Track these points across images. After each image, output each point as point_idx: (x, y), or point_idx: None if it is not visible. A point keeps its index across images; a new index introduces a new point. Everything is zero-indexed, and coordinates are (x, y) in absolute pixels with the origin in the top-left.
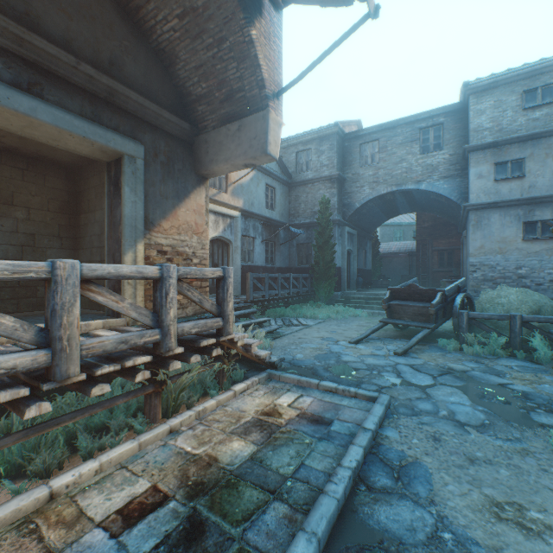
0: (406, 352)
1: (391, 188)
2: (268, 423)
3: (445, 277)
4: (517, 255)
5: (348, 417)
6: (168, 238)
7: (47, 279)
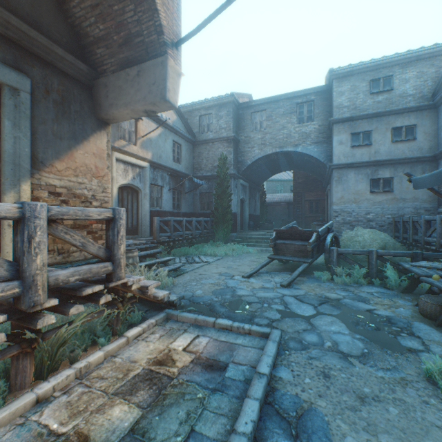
0: (290, 284)
1: (275, 150)
2: (159, 375)
3: (314, 221)
4: (366, 204)
5: (243, 359)
6: (63, 180)
7: None
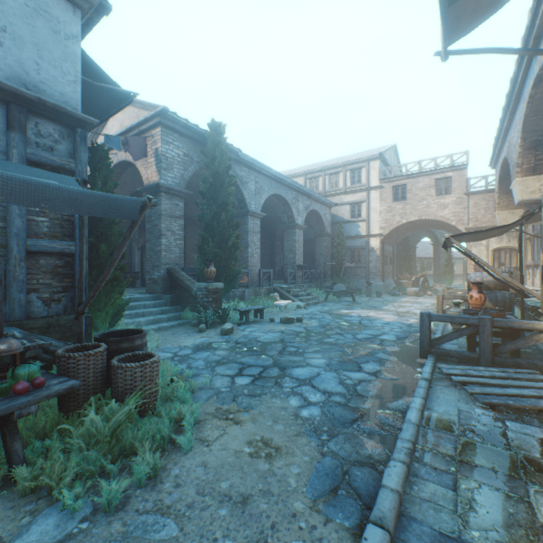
0: None
1: None
2: None
3: None
4: None
5: None
6: None
7: None
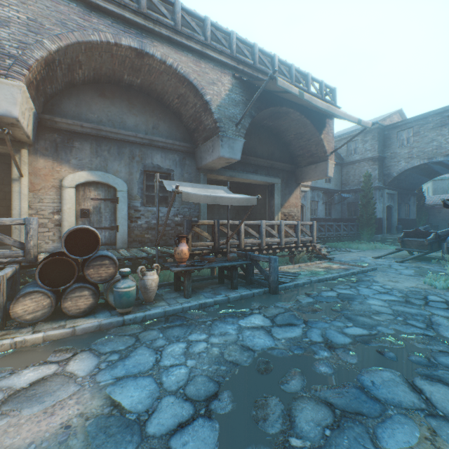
0: (403, 262)
1: (423, 161)
2: (328, 268)
3: None
4: None
5: (356, 269)
6: (286, 210)
7: (279, 224)
